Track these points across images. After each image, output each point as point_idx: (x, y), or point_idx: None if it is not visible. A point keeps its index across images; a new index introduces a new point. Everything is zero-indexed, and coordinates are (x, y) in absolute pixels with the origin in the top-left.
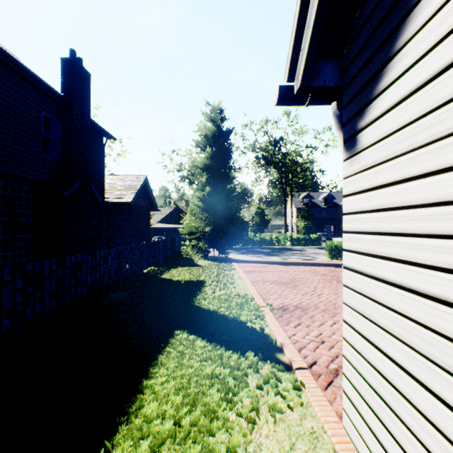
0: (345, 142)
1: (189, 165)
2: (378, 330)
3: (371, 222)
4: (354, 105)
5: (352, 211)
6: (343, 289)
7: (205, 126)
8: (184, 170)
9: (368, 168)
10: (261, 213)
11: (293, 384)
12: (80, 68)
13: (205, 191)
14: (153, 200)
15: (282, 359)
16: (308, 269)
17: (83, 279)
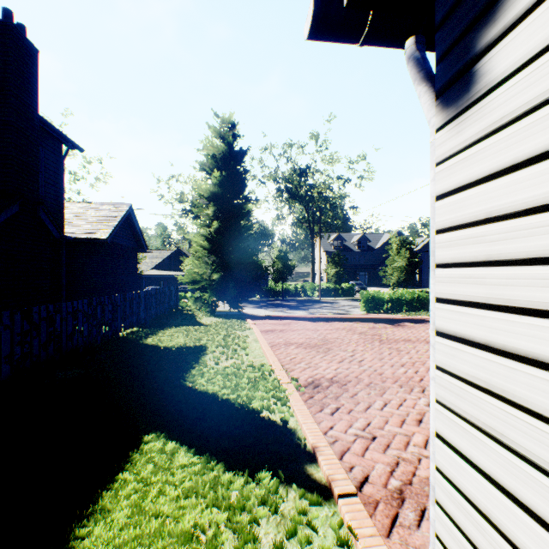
0: (443, 92)
1: (193, 196)
2: (548, 483)
3: (521, 238)
4: (469, 5)
5: (461, 223)
6: (437, 376)
7: (212, 143)
8: (186, 201)
9: (512, 120)
10: (284, 257)
11: (337, 536)
12: (19, 37)
13: (212, 227)
14: (142, 238)
15: (315, 475)
16: (343, 326)
17: (3, 352)
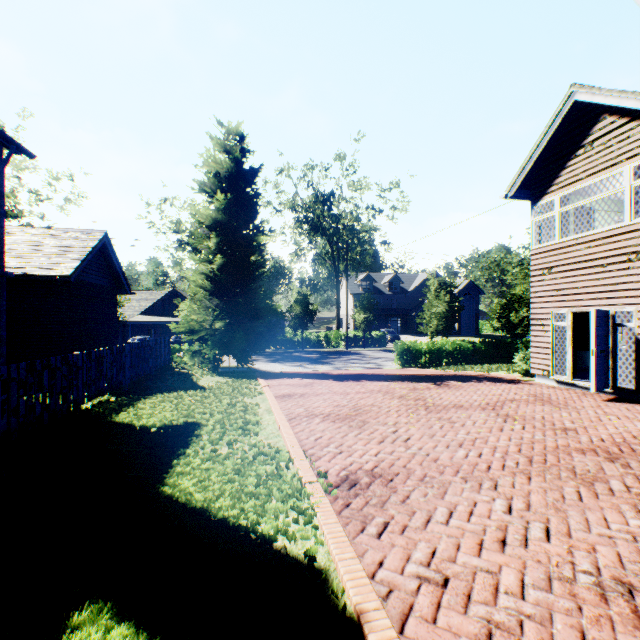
0: None
1: (192, 225)
2: None
3: None
4: None
5: None
6: None
7: (215, 158)
8: (183, 231)
9: None
10: (304, 300)
11: None
12: None
13: (215, 263)
14: (122, 276)
15: None
16: (378, 387)
17: None
